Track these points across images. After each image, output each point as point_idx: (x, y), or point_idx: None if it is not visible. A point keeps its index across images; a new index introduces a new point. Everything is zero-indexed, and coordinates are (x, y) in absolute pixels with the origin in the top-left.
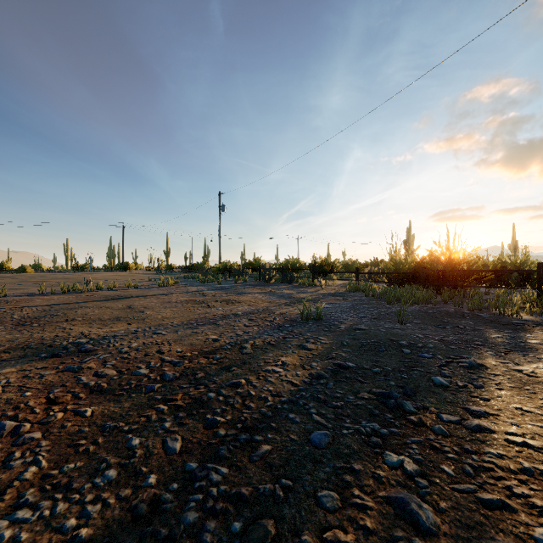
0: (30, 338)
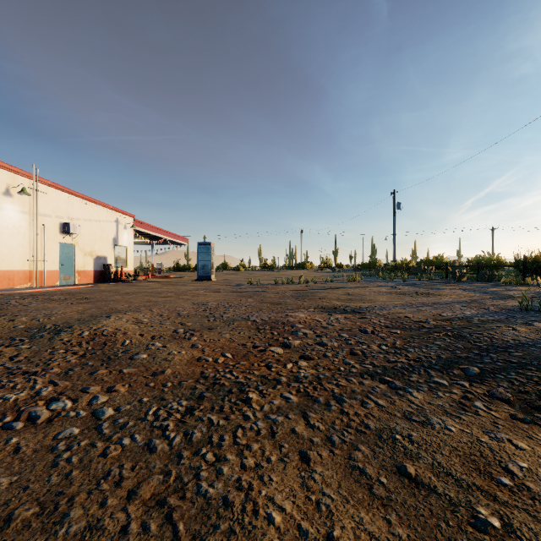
0: (319, 305)
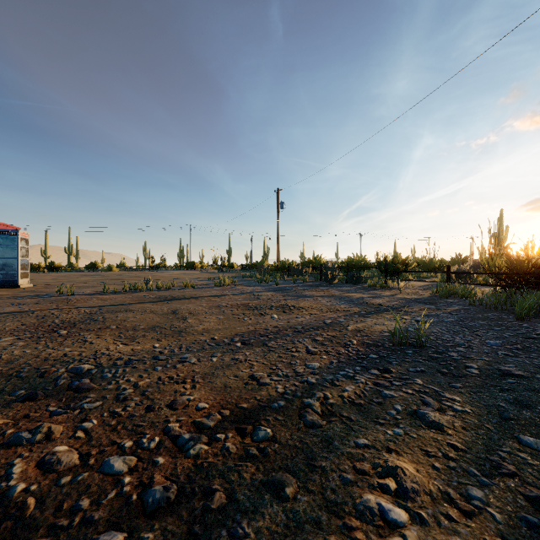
0: (34, 358)
